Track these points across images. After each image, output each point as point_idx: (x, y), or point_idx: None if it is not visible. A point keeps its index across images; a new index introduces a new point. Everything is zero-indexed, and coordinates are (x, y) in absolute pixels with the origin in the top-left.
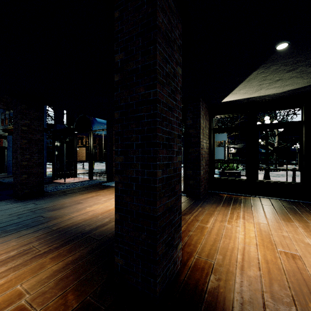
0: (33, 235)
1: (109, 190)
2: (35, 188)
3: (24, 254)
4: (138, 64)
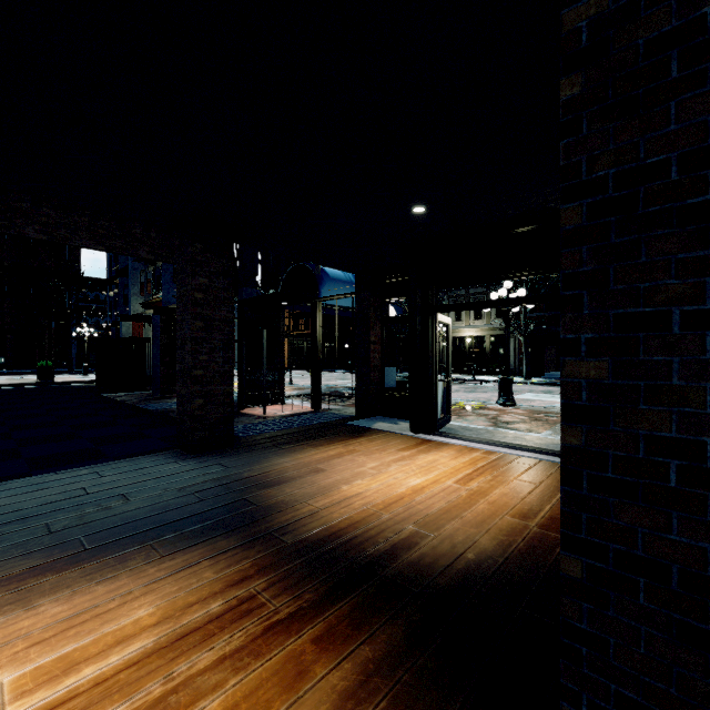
0: (245, 556)
1: (371, 439)
2: (218, 428)
3: (242, 614)
4: (701, 6)
